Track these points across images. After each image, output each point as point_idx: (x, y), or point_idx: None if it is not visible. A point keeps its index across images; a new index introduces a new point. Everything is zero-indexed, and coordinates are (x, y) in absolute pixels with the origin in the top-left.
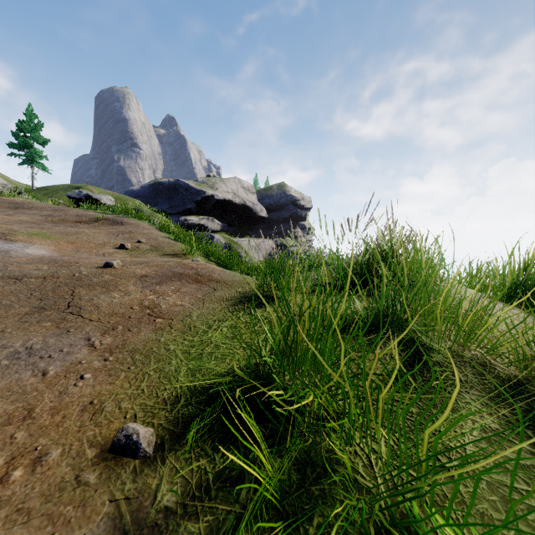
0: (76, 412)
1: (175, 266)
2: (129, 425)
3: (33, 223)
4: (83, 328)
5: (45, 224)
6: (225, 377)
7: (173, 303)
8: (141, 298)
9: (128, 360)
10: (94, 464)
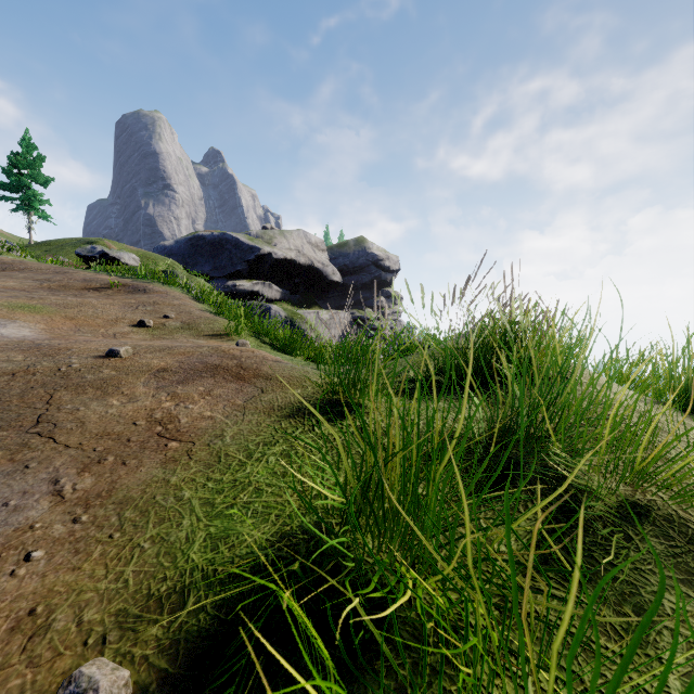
0: None
1: (210, 354)
2: (83, 669)
3: (22, 291)
4: (51, 462)
5: (39, 292)
6: (266, 550)
7: (198, 415)
8: (152, 407)
9: (112, 521)
10: None
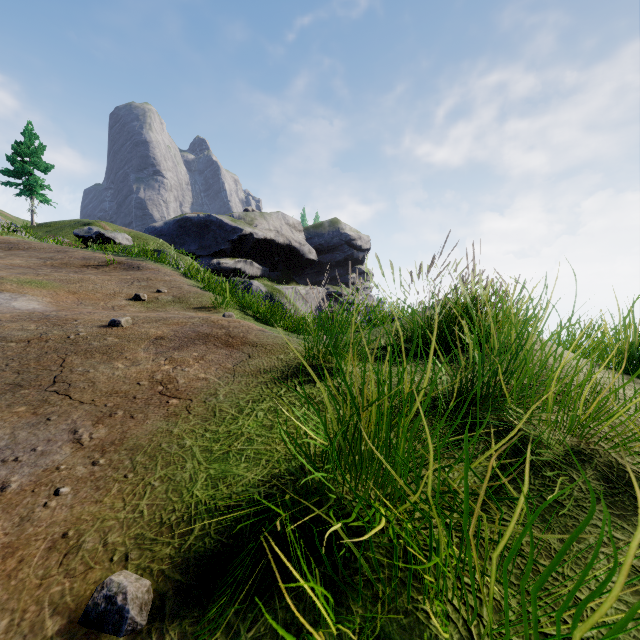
0: (40, 552)
1: (201, 324)
2: (112, 577)
3: (28, 268)
4: (69, 415)
5: (43, 269)
6: (259, 488)
7: (194, 377)
8: (153, 370)
9: (125, 464)
10: None
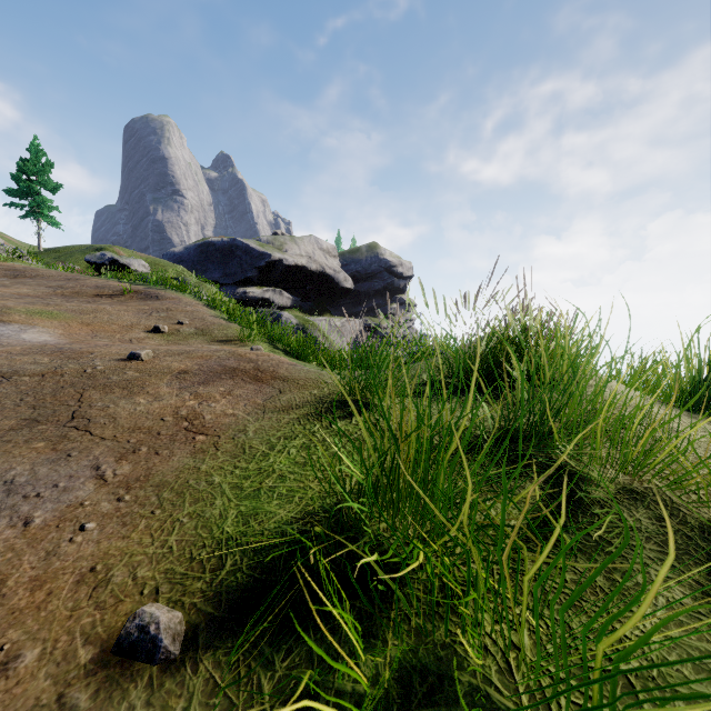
0: (68, 585)
1: (227, 357)
2: (145, 608)
3: (37, 297)
4: (90, 451)
5: (53, 298)
6: (292, 525)
7: (221, 412)
8: (177, 405)
9: (152, 500)
10: (89, 673)
